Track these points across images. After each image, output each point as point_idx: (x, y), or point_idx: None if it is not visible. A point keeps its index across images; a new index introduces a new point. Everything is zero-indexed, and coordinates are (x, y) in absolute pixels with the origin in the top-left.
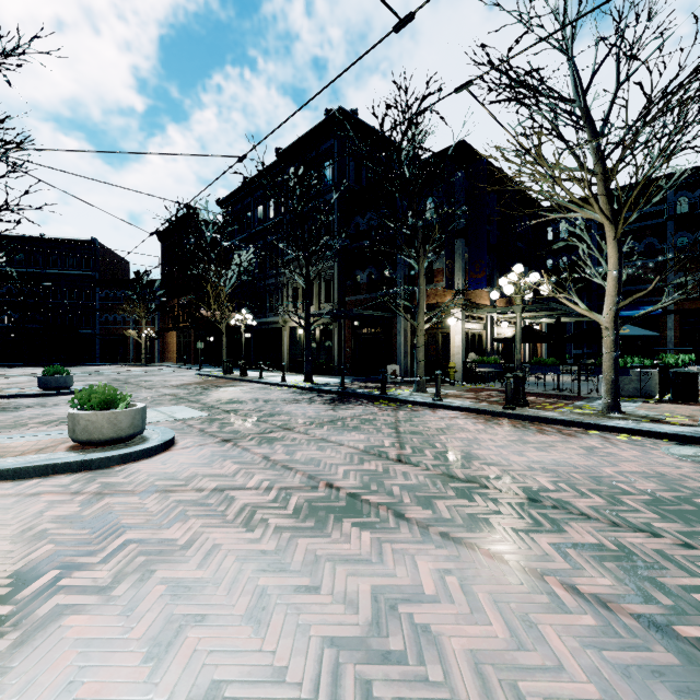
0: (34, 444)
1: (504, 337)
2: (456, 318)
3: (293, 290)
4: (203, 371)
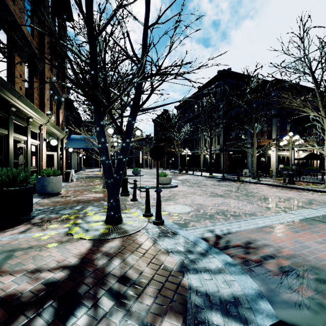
0: (150, 184)
1: (298, 158)
2: (273, 151)
3: (204, 140)
4: (171, 171)
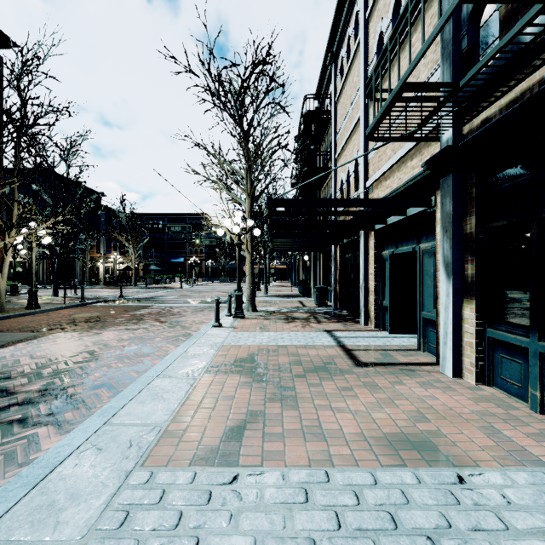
0: None
1: (120, 269)
2: (101, 263)
3: None
4: None
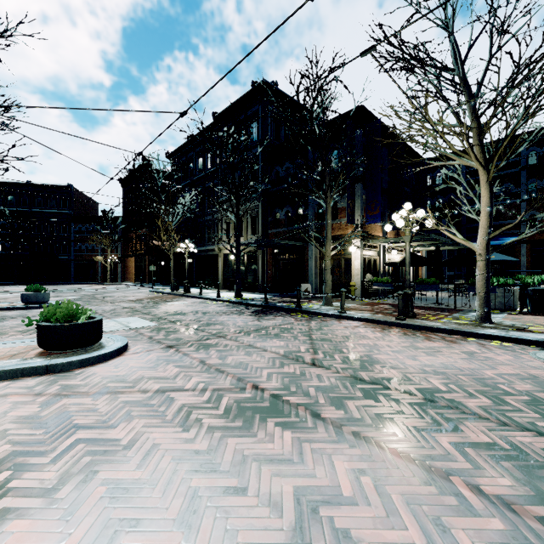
0: (9, 350)
1: (394, 262)
2: (356, 247)
3: (226, 224)
4: (155, 288)
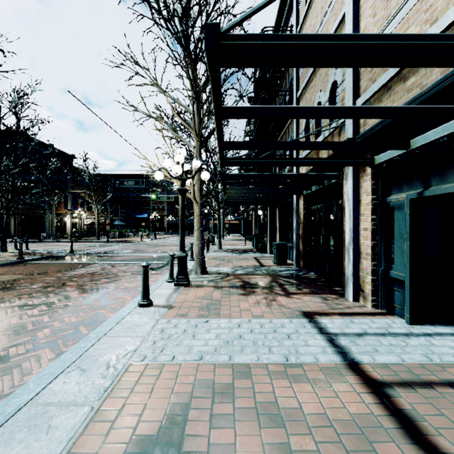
0: None
1: (86, 224)
2: (68, 218)
3: None
4: None
